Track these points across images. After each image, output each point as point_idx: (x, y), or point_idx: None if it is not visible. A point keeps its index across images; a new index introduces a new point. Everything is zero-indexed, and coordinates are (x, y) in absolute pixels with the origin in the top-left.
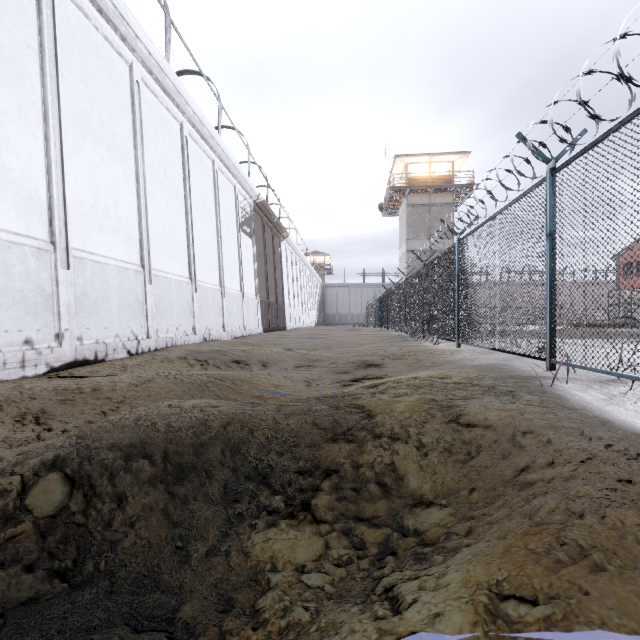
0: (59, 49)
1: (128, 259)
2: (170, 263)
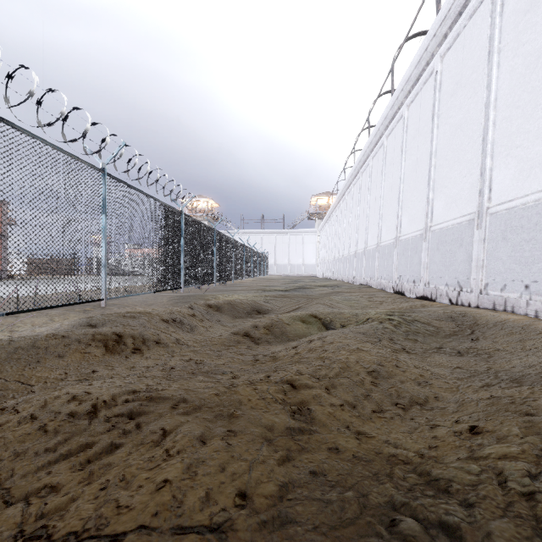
0: (437, 105)
1: (468, 211)
2: (535, 175)
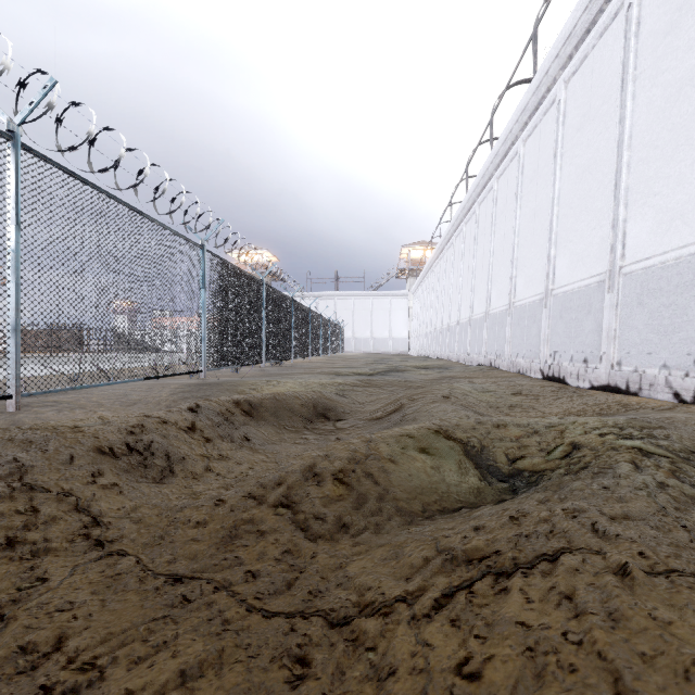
0: (632, 59)
1: None
2: None
